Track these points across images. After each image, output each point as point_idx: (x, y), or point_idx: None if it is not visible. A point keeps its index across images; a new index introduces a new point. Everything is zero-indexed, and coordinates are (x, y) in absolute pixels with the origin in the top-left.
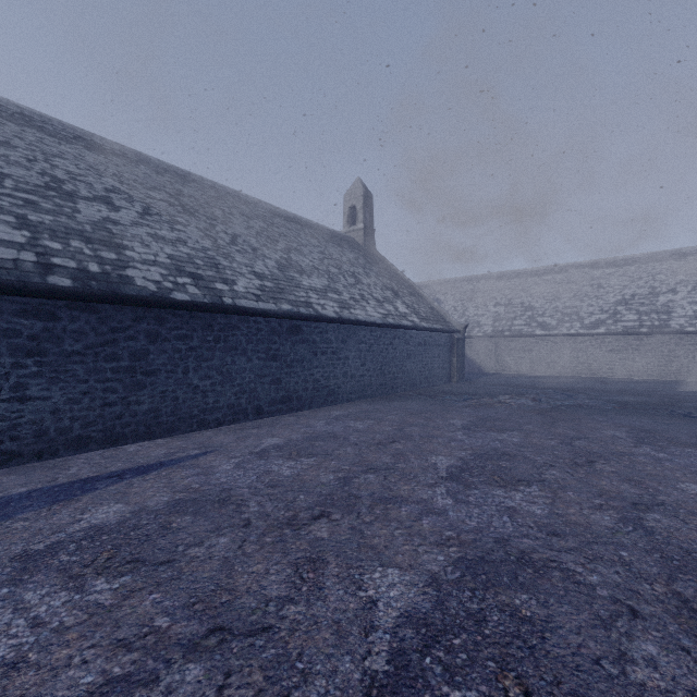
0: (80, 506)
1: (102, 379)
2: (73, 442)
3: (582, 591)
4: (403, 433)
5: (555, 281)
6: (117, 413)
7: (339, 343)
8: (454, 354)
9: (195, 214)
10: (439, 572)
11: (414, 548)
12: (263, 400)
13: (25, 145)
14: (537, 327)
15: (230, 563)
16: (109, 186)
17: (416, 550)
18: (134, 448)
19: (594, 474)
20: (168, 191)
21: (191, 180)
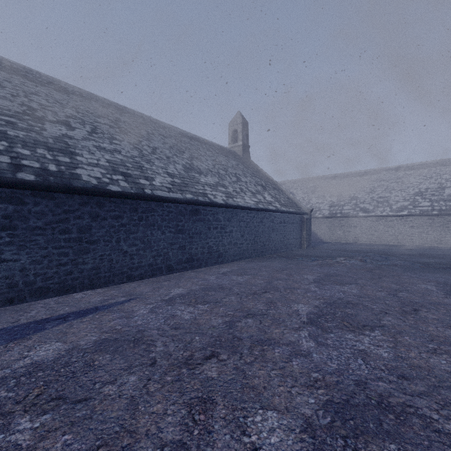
0: (28, 344)
1: (58, 246)
2: (36, 291)
3: (444, 442)
4: (271, 286)
5: (372, 180)
6: (68, 270)
7: (225, 221)
8: (304, 229)
9: (128, 133)
10: (312, 416)
11: (288, 389)
12: (172, 260)
13: (12, 86)
14: (359, 210)
15: (135, 402)
16: (68, 114)
17: (290, 392)
18: (80, 295)
19: (421, 320)
20: (110, 118)
21: (126, 112)
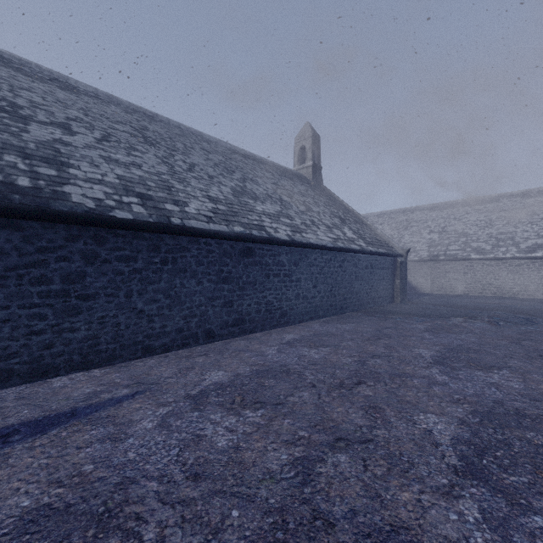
0: None
1: (28, 304)
2: None
3: None
4: (367, 369)
5: (487, 210)
6: (46, 342)
7: (291, 266)
8: (397, 276)
9: (156, 144)
10: None
11: None
12: (214, 323)
13: None
14: (472, 251)
15: None
16: (72, 116)
17: None
18: (62, 382)
19: None
20: (133, 125)
21: (158, 120)
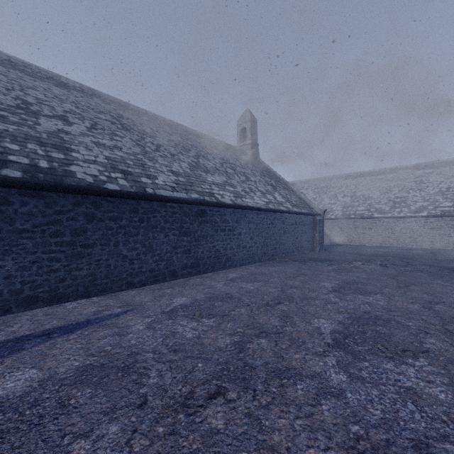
0: None
1: (48, 251)
2: (23, 301)
3: None
4: (286, 295)
5: (387, 179)
6: (60, 277)
7: (234, 223)
8: (316, 231)
9: (130, 130)
10: None
11: (321, 453)
12: (177, 265)
13: (7, 80)
14: (375, 211)
15: None
16: (67, 109)
17: None
18: (73, 305)
19: None
20: (112, 114)
21: (130, 108)
